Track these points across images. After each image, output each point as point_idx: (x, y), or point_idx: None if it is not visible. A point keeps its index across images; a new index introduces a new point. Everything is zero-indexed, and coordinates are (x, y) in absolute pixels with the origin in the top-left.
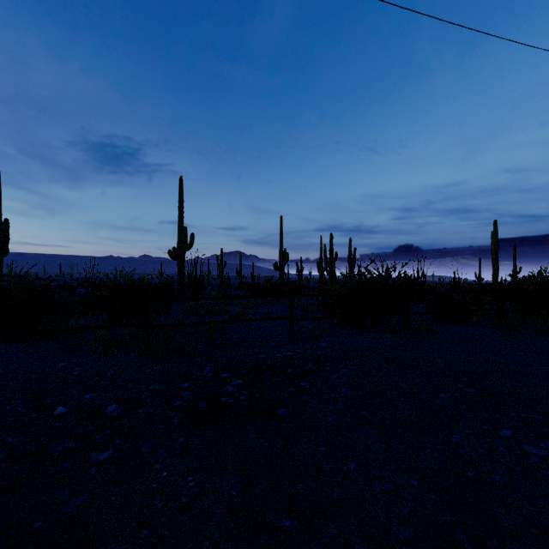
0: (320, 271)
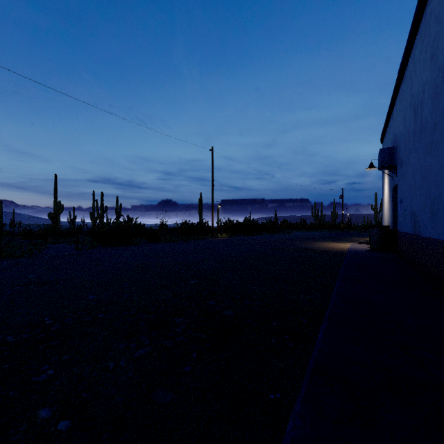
0: (93, 219)
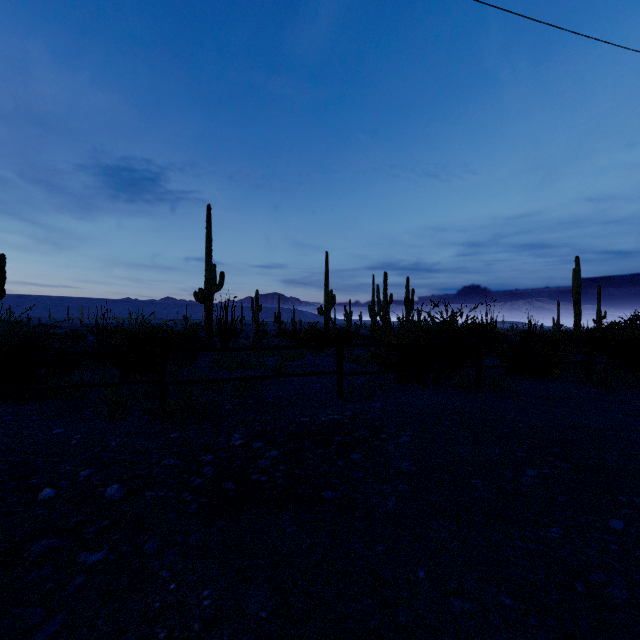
0: (372, 316)
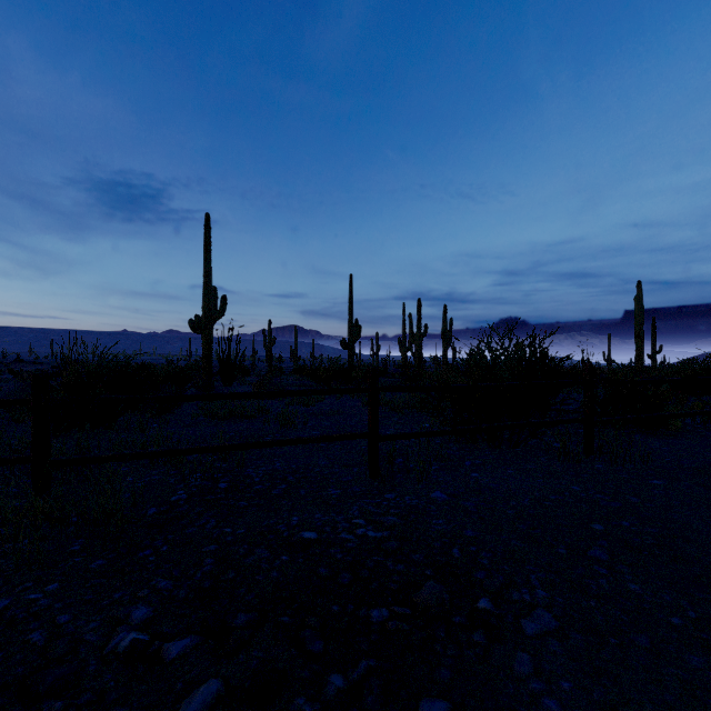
0: (403, 350)
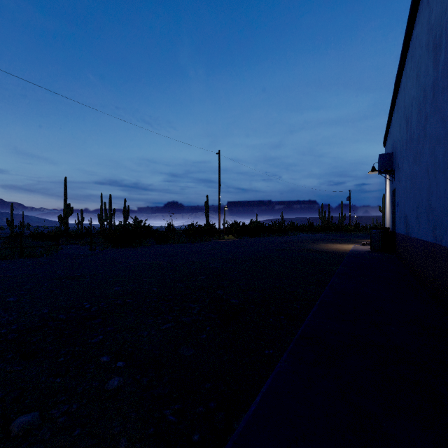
0: (101, 221)
